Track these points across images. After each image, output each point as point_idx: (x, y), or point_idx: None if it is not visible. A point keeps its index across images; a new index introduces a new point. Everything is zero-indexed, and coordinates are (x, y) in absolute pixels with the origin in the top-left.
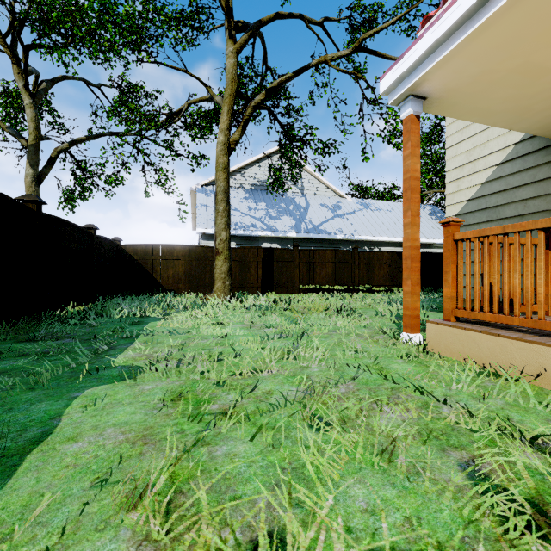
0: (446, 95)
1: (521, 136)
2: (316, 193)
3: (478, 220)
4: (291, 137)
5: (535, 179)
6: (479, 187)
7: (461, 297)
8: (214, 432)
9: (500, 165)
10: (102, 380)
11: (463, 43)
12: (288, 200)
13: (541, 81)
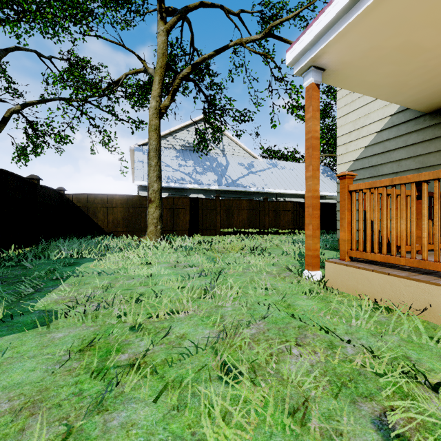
0: (341, 67)
1: (395, 109)
2: (234, 154)
3: (362, 176)
4: (213, 106)
5: (407, 144)
6: (363, 149)
7: (355, 240)
8: (116, 392)
9: (379, 132)
10: (13, 329)
11: (358, 18)
12: (212, 159)
13: (417, 59)
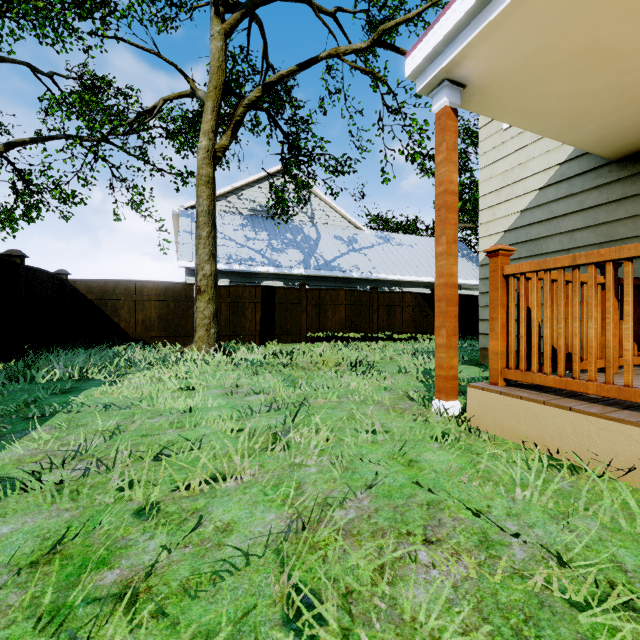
0: (490, 83)
1: (566, 155)
2: (328, 222)
3: (517, 255)
4: (296, 150)
5: (583, 206)
6: (518, 215)
7: (513, 353)
8: None
9: (543, 190)
10: None
11: None
12: (296, 229)
13: (607, 72)
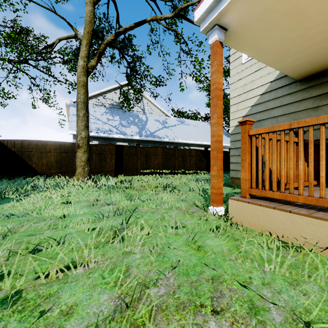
0: (240, 29)
1: (274, 77)
2: (152, 112)
3: None
4: (134, 71)
5: (283, 104)
6: (249, 108)
7: (255, 179)
8: None
9: (262, 95)
10: None
11: None
12: (135, 115)
13: (301, 27)
